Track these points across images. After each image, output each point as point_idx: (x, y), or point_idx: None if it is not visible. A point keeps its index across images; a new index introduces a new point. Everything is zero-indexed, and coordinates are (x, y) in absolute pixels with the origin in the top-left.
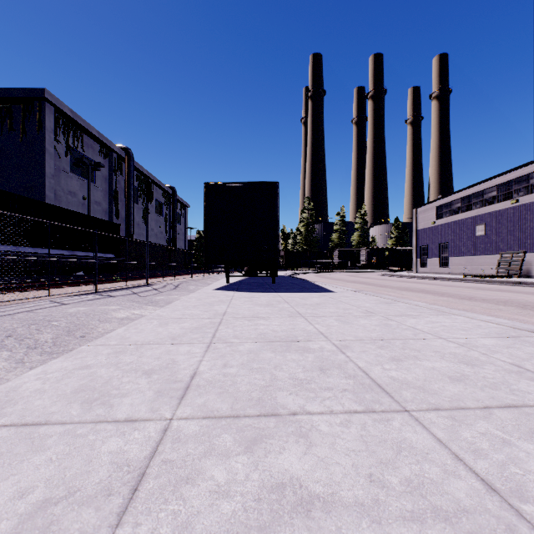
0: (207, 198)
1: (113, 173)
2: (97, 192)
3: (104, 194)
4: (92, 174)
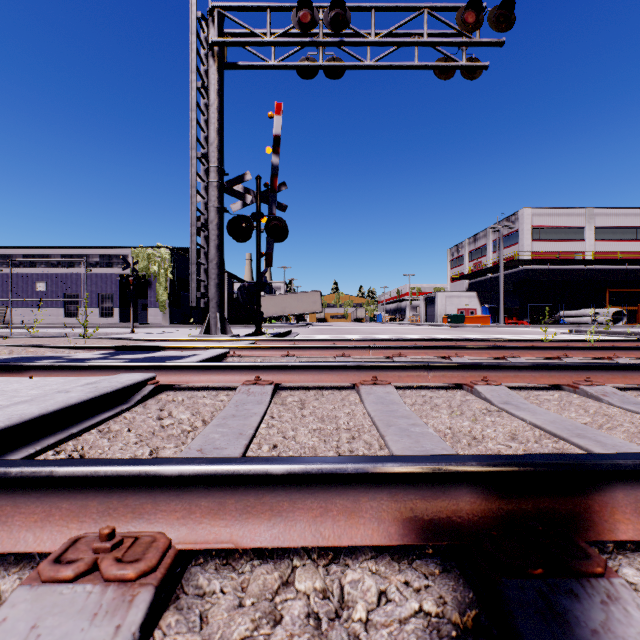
0: None
1: None
2: None
3: None
4: None
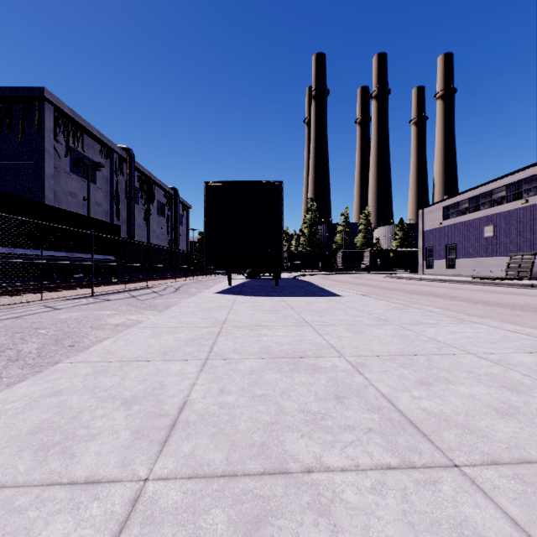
0: (208, 197)
1: (114, 173)
2: (97, 193)
3: (105, 195)
4: (92, 175)
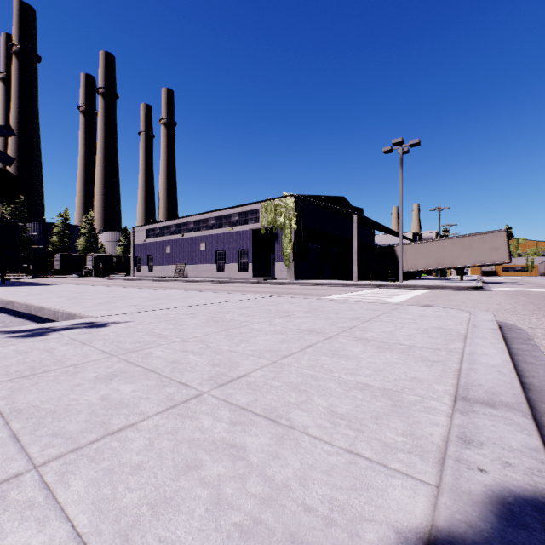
0: None
1: None
2: None
3: None
4: None
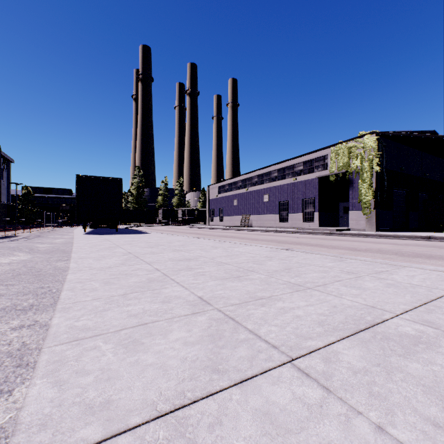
0: (78, 183)
1: None
2: None
3: None
4: None
